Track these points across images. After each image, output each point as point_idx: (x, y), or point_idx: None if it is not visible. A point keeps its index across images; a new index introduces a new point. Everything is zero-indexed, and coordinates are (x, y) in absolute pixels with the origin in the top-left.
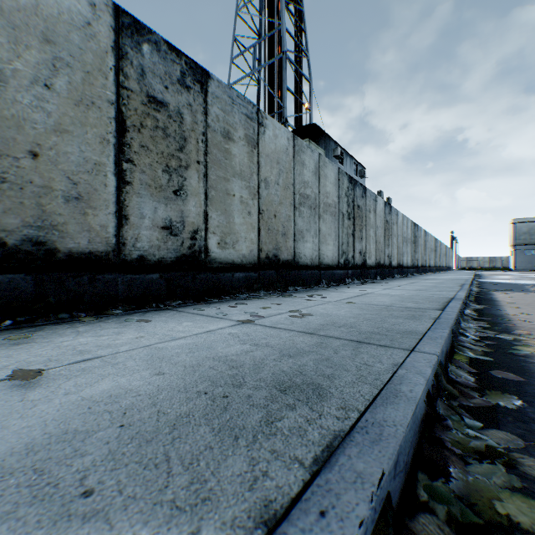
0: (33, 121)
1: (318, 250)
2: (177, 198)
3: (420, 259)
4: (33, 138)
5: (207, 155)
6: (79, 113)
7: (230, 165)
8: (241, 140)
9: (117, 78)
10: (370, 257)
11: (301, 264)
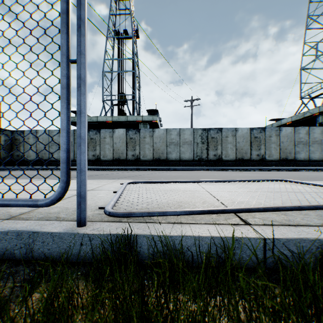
0: (241, 146)
1: (308, 156)
2: (259, 150)
3: None
4: (241, 147)
5: (265, 142)
6: (246, 143)
7: (270, 142)
8: (273, 136)
9: (250, 137)
10: None
11: (297, 160)
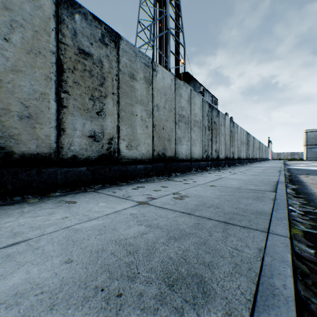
0: None
1: (190, 149)
2: (99, 117)
3: (251, 154)
4: None
5: (119, 89)
6: (30, 59)
7: (134, 96)
8: (141, 79)
9: (57, 36)
10: (221, 153)
11: (179, 158)
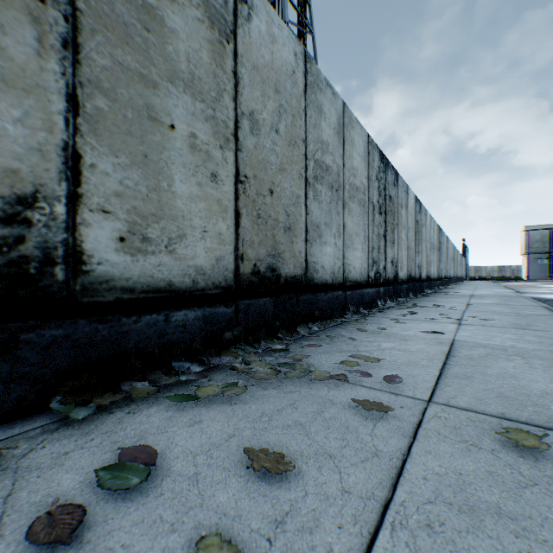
0: None
1: (343, 258)
2: None
3: (443, 269)
4: None
5: None
6: None
7: (160, 52)
8: (191, 4)
9: None
10: (402, 268)
11: (317, 282)
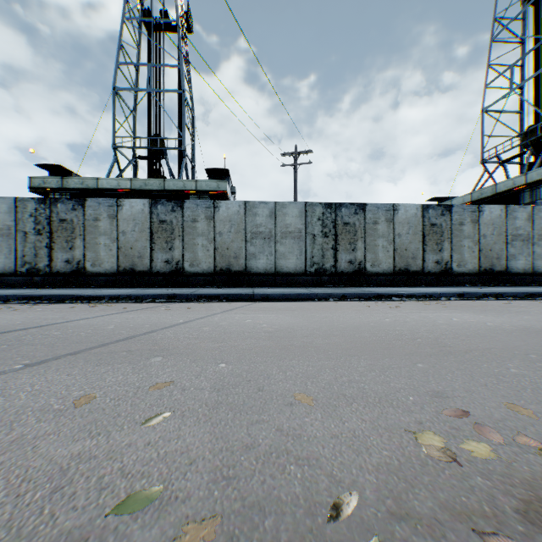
0: (405, 242)
1: (531, 264)
2: (439, 252)
3: None
4: (405, 246)
5: (451, 234)
6: (413, 237)
7: (462, 235)
8: (467, 223)
9: (422, 224)
10: None
11: (512, 273)
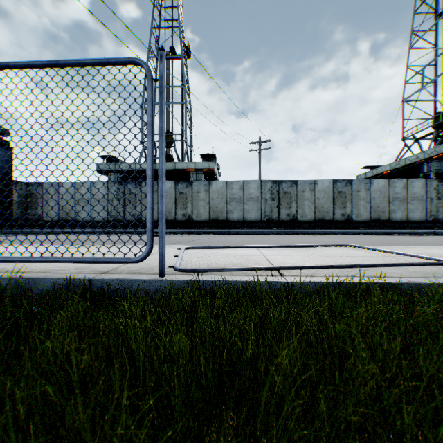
0: (322, 203)
1: (406, 215)
2: (344, 208)
3: None
4: (322, 205)
5: (352, 198)
6: (327, 199)
7: (358, 198)
8: (362, 190)
9: (332, 191)
10: None
11: (392, 221)
